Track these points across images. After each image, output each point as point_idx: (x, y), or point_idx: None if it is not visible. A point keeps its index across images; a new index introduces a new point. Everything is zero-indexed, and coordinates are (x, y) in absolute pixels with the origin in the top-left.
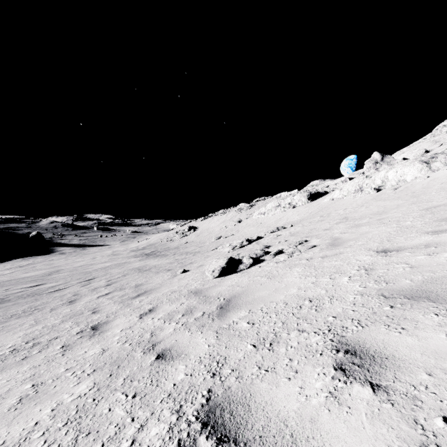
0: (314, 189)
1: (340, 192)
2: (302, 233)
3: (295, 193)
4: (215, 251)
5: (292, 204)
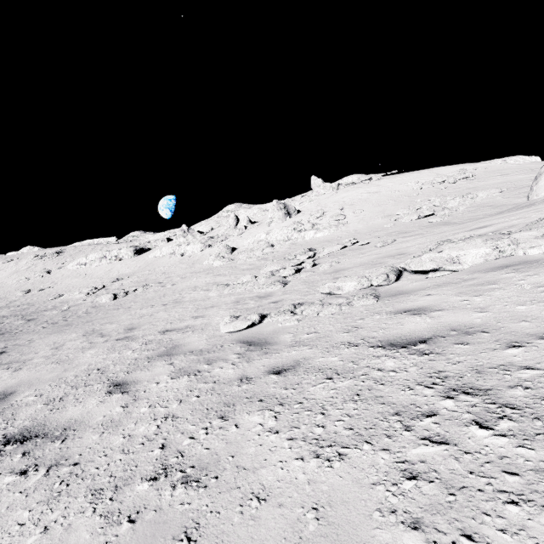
0: (137, 243)
1: (161, 252)
2: (141, 281)
3: (116, 242)
4: (62, 299)
5: (119, 257)
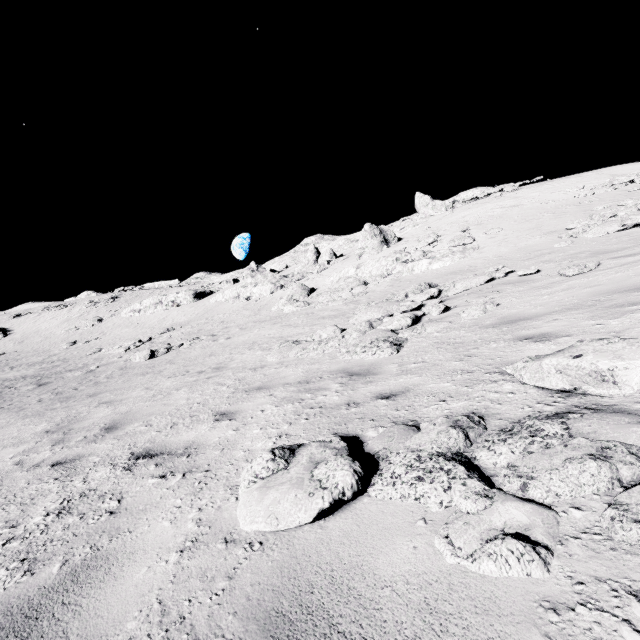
0: (200, 285)
1: (223, 296)
2: (193, 333)
3: (177, 286)
4: (99, 355)
5: (176, 303)
